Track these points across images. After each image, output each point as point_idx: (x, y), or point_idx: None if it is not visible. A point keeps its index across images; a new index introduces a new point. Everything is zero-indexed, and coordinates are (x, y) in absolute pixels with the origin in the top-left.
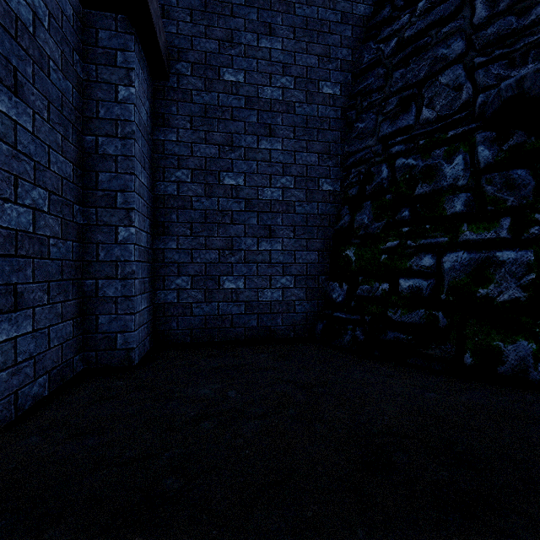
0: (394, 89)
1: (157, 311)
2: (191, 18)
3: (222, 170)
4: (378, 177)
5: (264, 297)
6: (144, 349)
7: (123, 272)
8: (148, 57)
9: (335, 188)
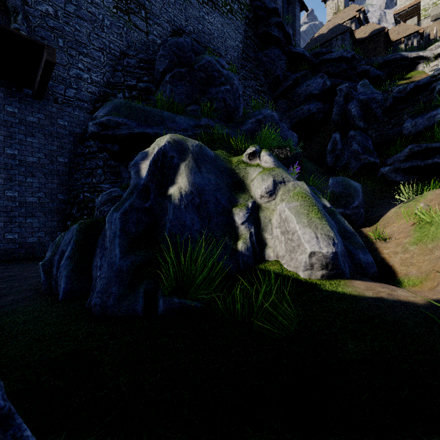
0: (86, 167)
1: None
2: None
3: (6, 190)
4: (80, 197)
5: (29, 241)
6: None
7: None
8: None
9: (65, 198)
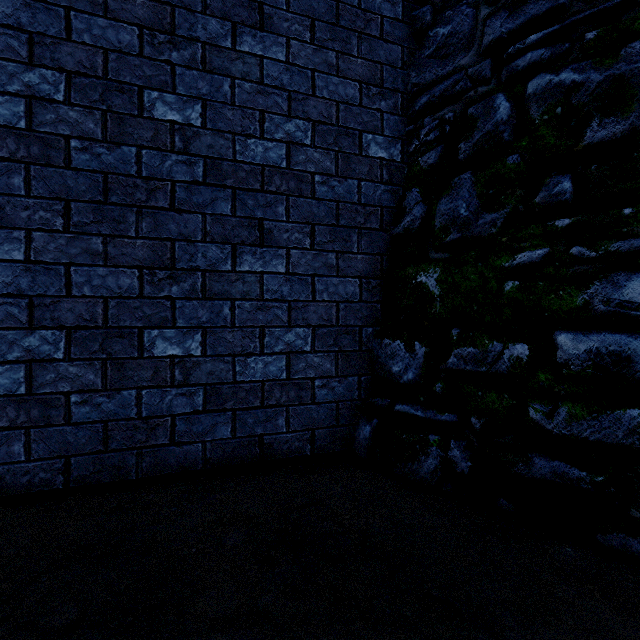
0: None
1: None
2: None
3: (148, 86)
4: (487, 122)
5: (248, 373)
6: None
7: None
8: None
9: (392, 155)
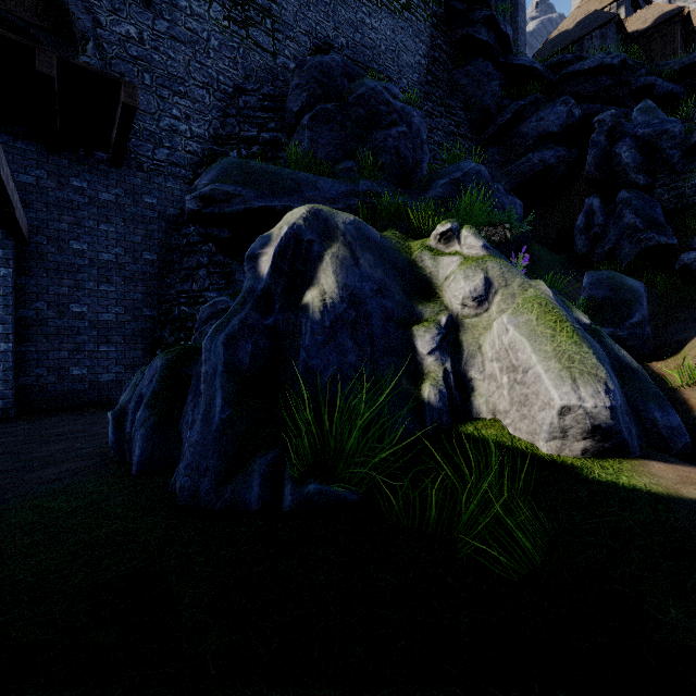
0: (184, 267)
1: (20, 390)
2: (48, 209)
3: (71, 303)
4: (174, 313)
5: (103, 379)
6: (14, 411)
7: (4, 367)
8: (17, 242)
9: (154, 314)
